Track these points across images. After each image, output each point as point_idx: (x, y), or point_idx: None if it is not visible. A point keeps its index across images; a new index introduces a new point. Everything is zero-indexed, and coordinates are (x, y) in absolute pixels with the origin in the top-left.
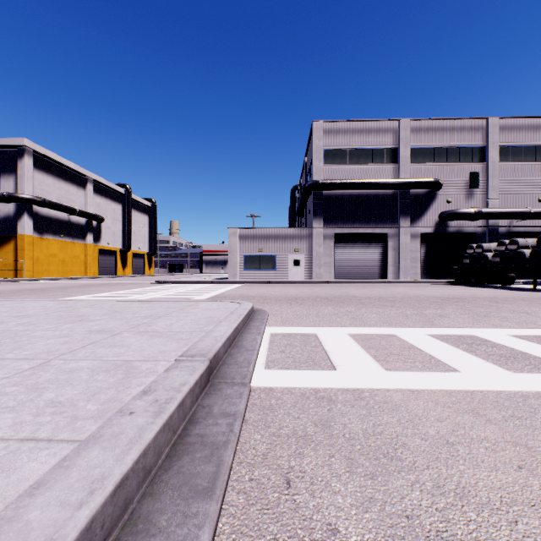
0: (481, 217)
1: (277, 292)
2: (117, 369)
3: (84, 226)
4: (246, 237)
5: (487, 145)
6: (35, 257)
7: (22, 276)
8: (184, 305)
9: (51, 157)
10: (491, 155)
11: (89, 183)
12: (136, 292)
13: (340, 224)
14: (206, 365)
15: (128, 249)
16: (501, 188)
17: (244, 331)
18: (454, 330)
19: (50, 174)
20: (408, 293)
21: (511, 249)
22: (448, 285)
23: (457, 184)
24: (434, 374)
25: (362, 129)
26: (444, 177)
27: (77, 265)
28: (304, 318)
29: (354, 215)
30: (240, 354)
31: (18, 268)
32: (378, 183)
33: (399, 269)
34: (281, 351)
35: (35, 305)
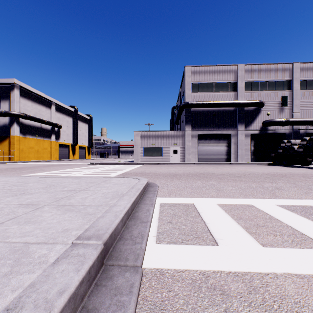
0: (289, 124)
1: (164, 170)
2: (9, 258)
3: (50, 130)
4: (144, 136)
5: (292, 80)
6: (21, 148)
7: (13, 160)
8: (101, 180)
9: (30, 90)
10: (295, 86)
11: (53, 105)
12: (76, 170)
13: (201, 128)
14: (98, 252)
15: (76, 144)
16: (301, 106)
17: (141, 202)
18: (294, 201)
19: (30, 100)
20: (247, 171)
21: (310, 143)
22: (269, 165)
23: (273, 104)
24: (308, 252)
25: (215, 71)
26: (265, 100)
27: (46, 153)
28: (183, 190)
29: (210, 123)
30: (135, 227)
31: (10, 155)
32: (225, 103)
33: (237, 155)
34: (168, 221)
35: (2, 180)
